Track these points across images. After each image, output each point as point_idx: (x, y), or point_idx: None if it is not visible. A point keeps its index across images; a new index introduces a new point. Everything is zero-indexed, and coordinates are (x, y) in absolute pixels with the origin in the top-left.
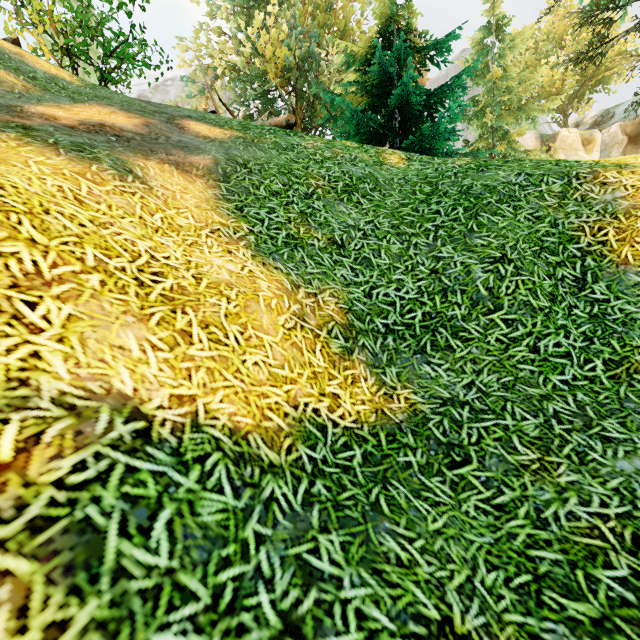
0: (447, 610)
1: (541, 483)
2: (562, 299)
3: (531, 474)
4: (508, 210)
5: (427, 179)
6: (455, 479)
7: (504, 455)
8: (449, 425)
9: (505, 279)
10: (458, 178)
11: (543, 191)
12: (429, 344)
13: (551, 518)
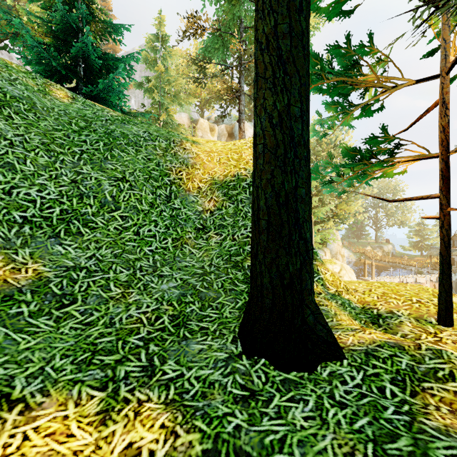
0: (10, 390)
1: (119, 304)
2: (158, 206)
3: (115, 301)
4: (132, 151)
5: (85, 117)
6: (61, 315)
7: (102, 294)
8: (67, 283)
9: (123, 191)
10: (107, 123)
11: (157, 145)
12: (63, 231)
13: (118, 321)
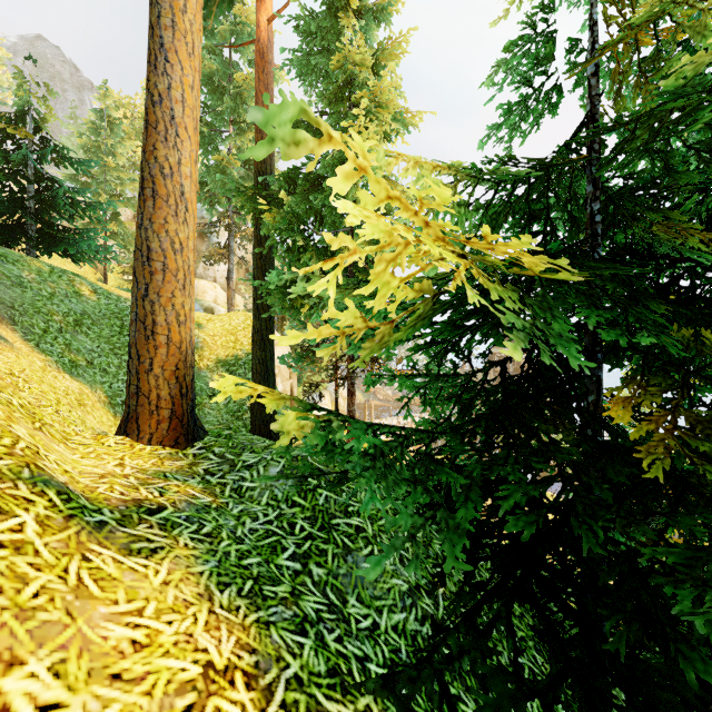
0: None
1: None
2: None
3: None
4: None
5: (115, 314)
6: None
7: None
8: None
9: None
10: None
11: None
12: None
13: None
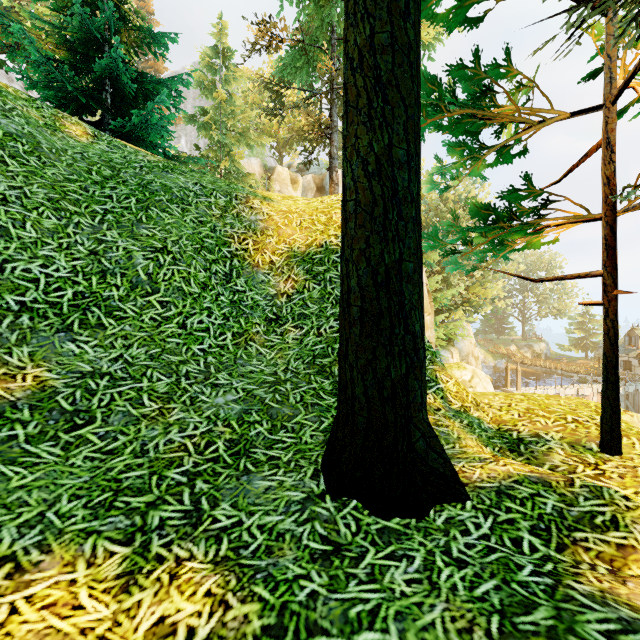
0: None
1: (155, 425)
2: (213, 288)
3: (149, 420)
4: (177, 210)
5: (111, 163)
6: (71, 440)
7: (130, 411)
8: (82, 395)
9: (164, 267)
10: (143, 171)
11: (212, 202)
12: (78, 322)
13: (152, 448)
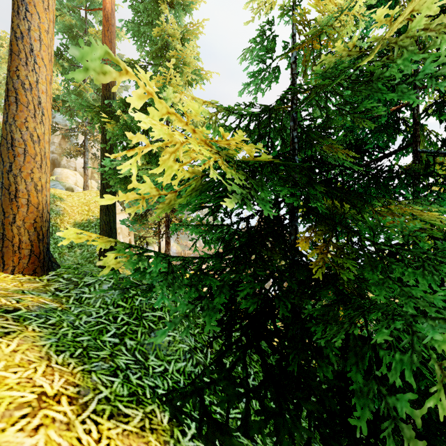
0: None
1: None
2: None
3: None
4: None
5: None
6: None
7: None
8: None
9: None
10: None
11: None
12: None
13: None
